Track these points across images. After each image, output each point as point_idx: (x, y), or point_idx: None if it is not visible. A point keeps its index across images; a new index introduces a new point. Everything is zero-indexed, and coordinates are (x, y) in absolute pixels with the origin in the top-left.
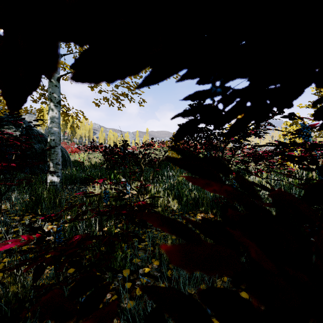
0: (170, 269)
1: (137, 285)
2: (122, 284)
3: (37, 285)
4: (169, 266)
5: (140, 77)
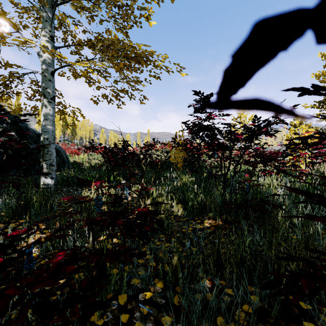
0: (177, 295)
1: (136, 319)
2: (116, 317)
3: (2, 325)
4: (176, 289)
5: (141, 71)
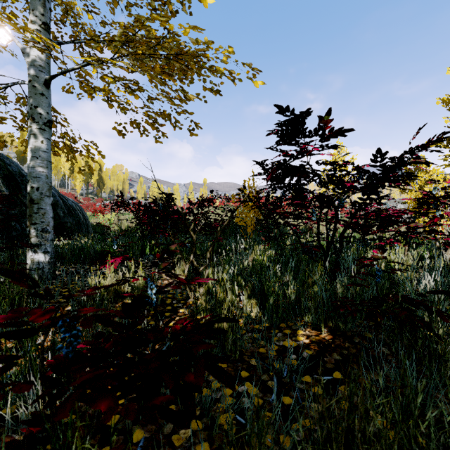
0: None
1: None
2: None
3: None
4: None
5: (190, 81)
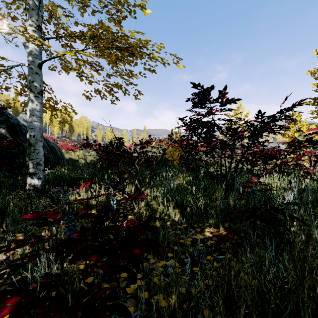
0: None
1: None
2: None
3: None
4: None
5: (135, 64)
